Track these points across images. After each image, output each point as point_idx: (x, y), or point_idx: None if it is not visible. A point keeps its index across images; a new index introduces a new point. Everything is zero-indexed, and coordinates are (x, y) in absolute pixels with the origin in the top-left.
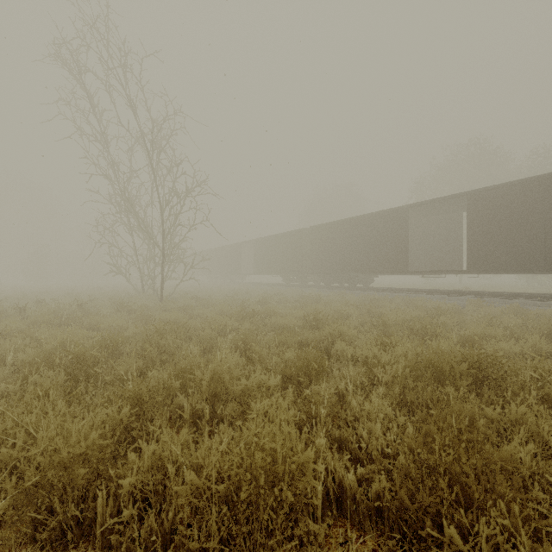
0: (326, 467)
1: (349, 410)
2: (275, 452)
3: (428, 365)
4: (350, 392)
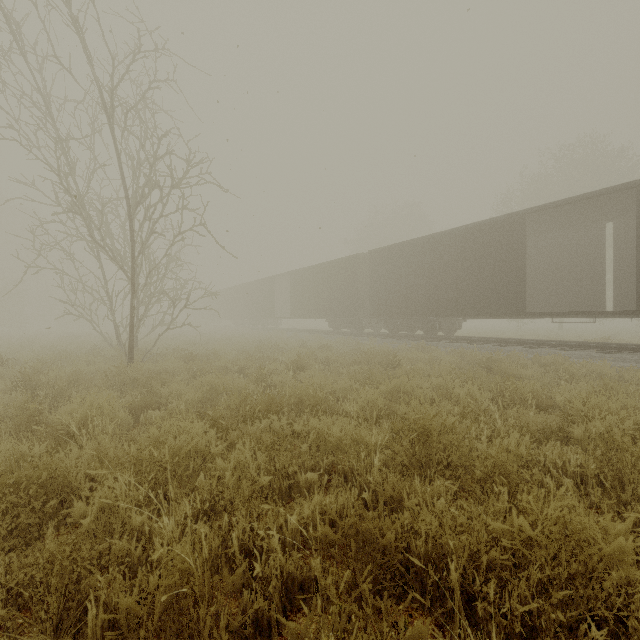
0: None
1: None
2: None
3: None
4: None
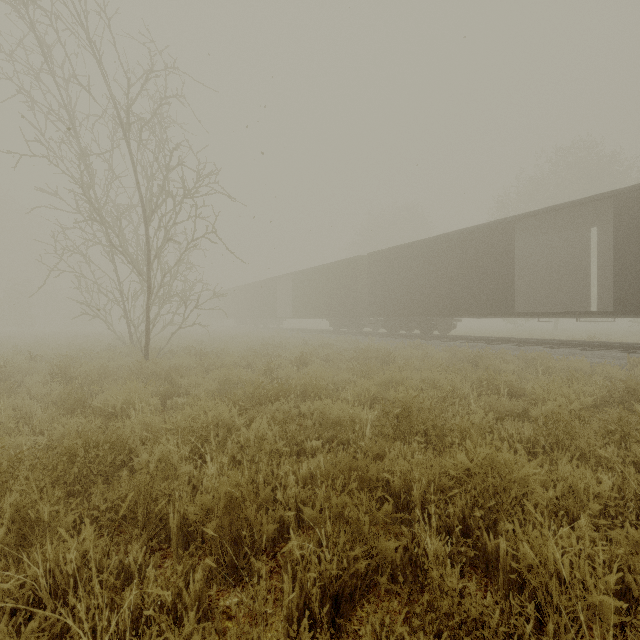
0: None
1: None
2: None
3: None
4: None
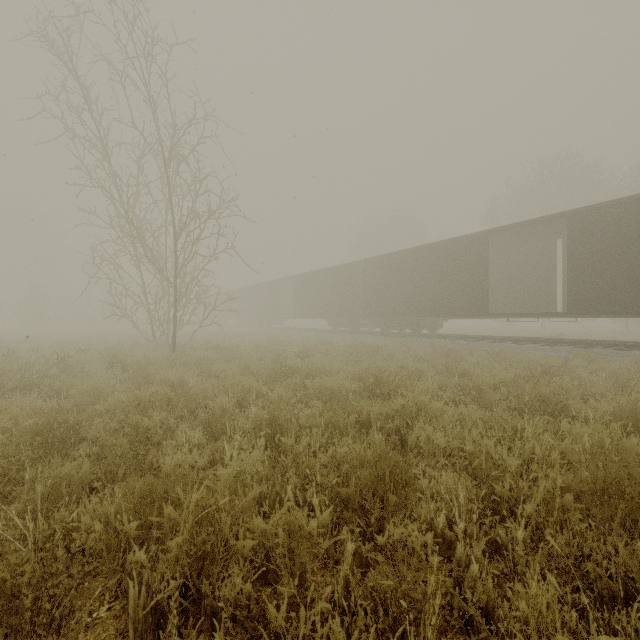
0: None
1: (466, 583)
2: None
3: (607, 487)
4: (460, 535)
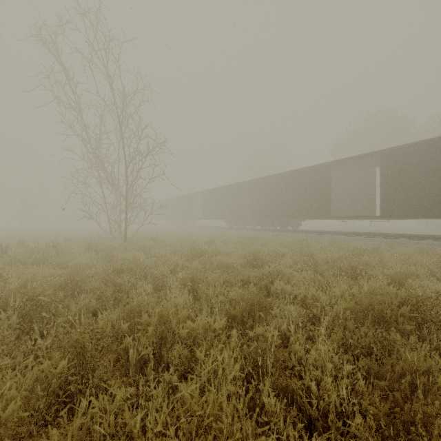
0: (277, 433)
1: (293, 353)
2: (221, 428)
3: (367, 307)
4: (292, 332)
